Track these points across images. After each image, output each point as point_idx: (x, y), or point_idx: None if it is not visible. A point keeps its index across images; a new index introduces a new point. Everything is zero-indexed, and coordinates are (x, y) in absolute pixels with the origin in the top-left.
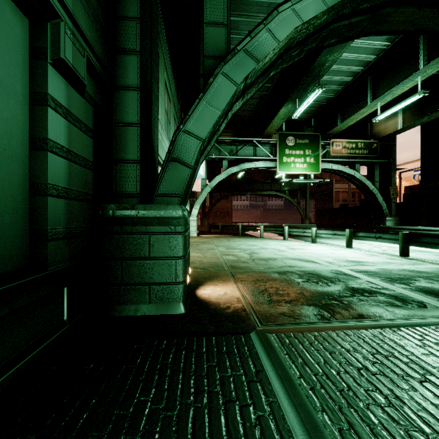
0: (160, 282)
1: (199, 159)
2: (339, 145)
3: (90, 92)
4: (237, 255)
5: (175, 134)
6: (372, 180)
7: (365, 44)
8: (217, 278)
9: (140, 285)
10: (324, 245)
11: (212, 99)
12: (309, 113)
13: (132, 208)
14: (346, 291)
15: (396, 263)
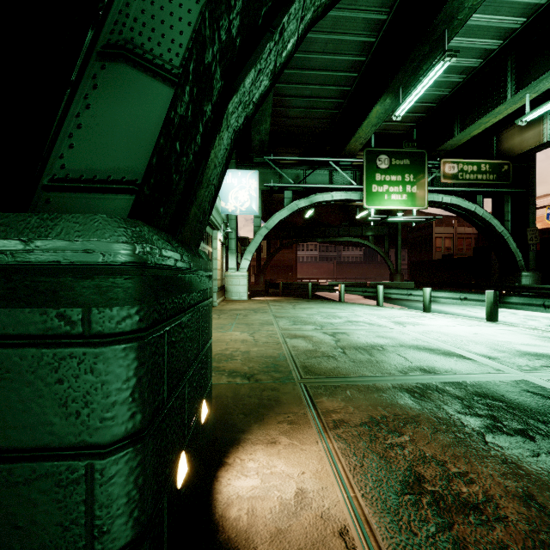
0: None
1: (228, 109)
2: (454, 168)
3: None
4: (312, 338)
5: None
6: (500, 219)
7: None
8: (275, 410)
9: None
10: (447, 315)
11: None
12: (409, 122)
13: None
14: None
15: None
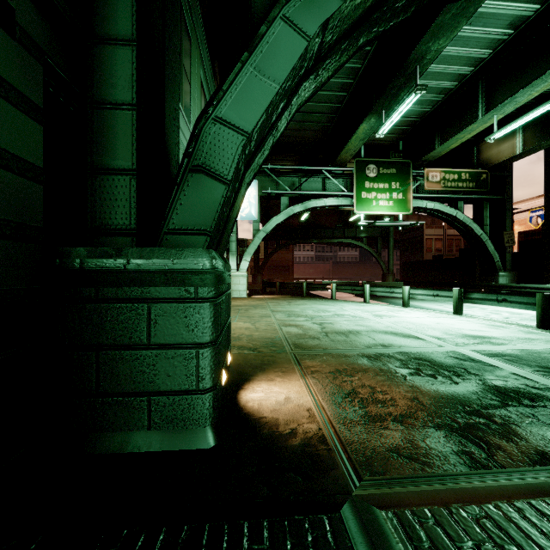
0: (169, 389)
1: (245, 175)
2: (437, 176)
3: (37, 36)
4: (303, 326)
5: (200, 123)
6: (479, 223)
7: (479, 33)
8: (273, 366)
9: (132, 395)
10: (422, 310)
11: (265, 63)
12: (395, 134)
13: (117, 255)
14: (488, 394)
15: (539, 339)
